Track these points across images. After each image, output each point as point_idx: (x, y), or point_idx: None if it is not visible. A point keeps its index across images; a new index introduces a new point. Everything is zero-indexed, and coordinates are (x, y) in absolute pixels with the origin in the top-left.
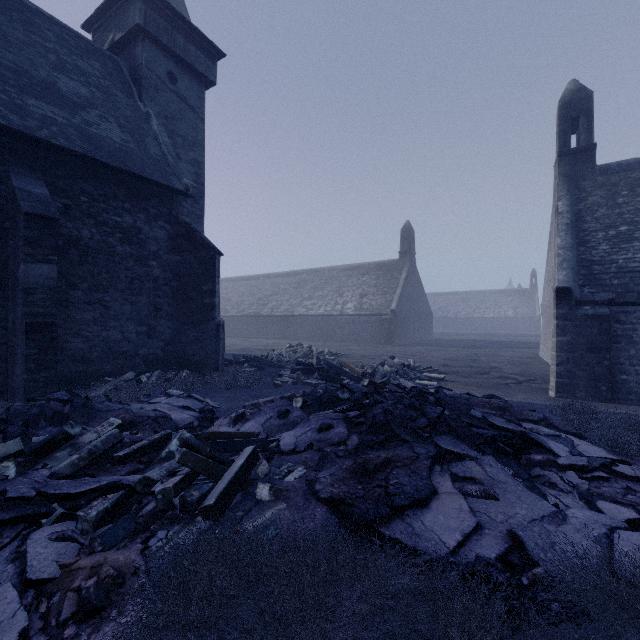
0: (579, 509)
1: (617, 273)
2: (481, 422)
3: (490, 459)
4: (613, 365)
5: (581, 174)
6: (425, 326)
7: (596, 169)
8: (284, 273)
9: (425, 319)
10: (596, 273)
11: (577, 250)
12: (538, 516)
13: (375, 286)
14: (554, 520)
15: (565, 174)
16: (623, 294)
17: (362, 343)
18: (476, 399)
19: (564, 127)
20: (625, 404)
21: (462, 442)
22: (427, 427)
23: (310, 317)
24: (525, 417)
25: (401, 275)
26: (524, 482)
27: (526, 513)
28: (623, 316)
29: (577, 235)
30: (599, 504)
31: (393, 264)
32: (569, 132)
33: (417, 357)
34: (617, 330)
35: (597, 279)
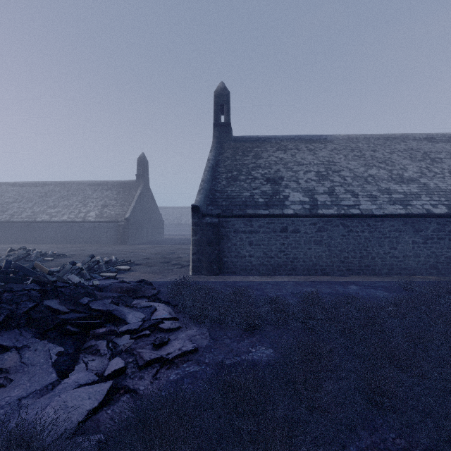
0: (80, 373)
1: (226, 198)
2: (85, 307)
3: (41, 344)
4: (221, 253)
5: (224, 139)
6: (157, 230)
7: (231, 138)
8: (31, 183)
9: (157, 225)
10: (217, 198)
11: (211, 183)
12: (29, 393)
13: (115, 199)
14: (41, 392)
15: (216, 137)
16: (225, 211)
17: (102, 244)
18: (114, 286)
19: (216, 108)
20: (225, 275)
21: (33, 331)
22: (0, 324)
23: (53, 223)
24: (144, 294)
25: (136, 192)
26: (64, 357)
27: (19, 393)
28: (225, 224)
29: (214, 174)
30: (112, 361)
31: (132, 184)
32: (219, 112)
33: (133, 253)
34: (223, 232)
35: (216, 201)
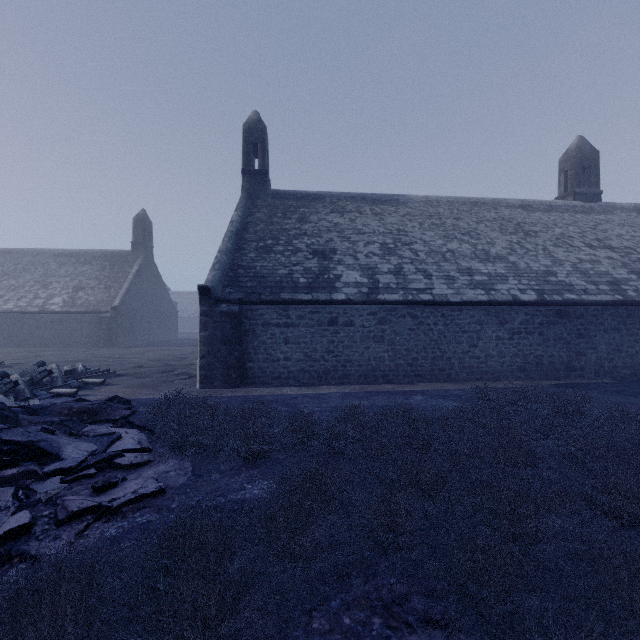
0: None
1: (253, 277)
2: None
3: None
4: (244, 355)
5: (258, 193)
6: (167, 325)
7: (268, 192)
8: None
9: (167, 318)
10: (239, 276)
11: (234, 255)
12: None
13: (97, 278)
14: None
15: (246, 190)
16: (250, 295)
17: (74, 347)
18: (59, 406)
19: (247, 149)
20: (249, 387)
21: None
22: None
23: None
24: (109, 417)
25: (132, 268)
26: None
27: None
28: (250, 313)
29: (239, 242)
30: (12, 517)
31: (125, 255)
32: (250, 154)
33: (120, 359)
34: (247, 325)
35: (238, 281)
